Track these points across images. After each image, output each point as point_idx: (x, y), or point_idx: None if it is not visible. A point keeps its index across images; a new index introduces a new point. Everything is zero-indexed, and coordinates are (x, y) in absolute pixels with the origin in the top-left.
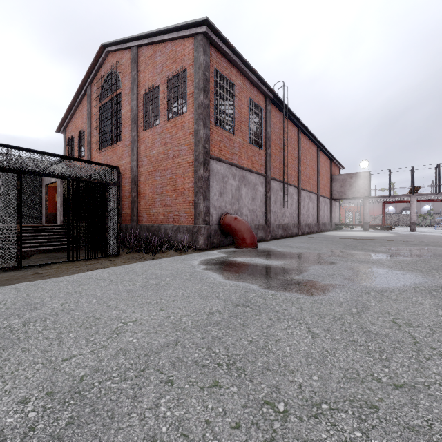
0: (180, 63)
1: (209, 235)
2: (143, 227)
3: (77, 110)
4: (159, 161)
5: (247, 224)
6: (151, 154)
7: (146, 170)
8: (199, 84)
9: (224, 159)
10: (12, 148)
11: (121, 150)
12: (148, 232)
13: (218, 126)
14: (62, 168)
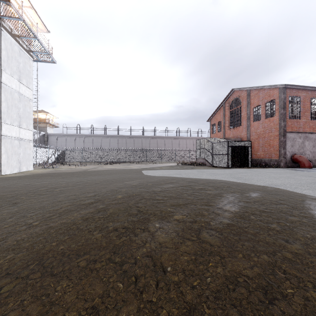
0: (271, 97)
1: (286, 162)
2: (253, 160)
3: (217, 112)
4: (261, 134)
5: (306, 158)
6: (257, 131)
7: (254, 137)
8: (281, 106)
9: (293, 131)
10: (230, 141)
11: (241, 129)
12: (255, 161)
13: (290, 118)
14: (238, 144)
